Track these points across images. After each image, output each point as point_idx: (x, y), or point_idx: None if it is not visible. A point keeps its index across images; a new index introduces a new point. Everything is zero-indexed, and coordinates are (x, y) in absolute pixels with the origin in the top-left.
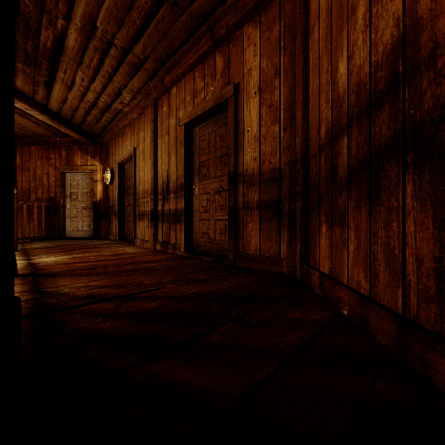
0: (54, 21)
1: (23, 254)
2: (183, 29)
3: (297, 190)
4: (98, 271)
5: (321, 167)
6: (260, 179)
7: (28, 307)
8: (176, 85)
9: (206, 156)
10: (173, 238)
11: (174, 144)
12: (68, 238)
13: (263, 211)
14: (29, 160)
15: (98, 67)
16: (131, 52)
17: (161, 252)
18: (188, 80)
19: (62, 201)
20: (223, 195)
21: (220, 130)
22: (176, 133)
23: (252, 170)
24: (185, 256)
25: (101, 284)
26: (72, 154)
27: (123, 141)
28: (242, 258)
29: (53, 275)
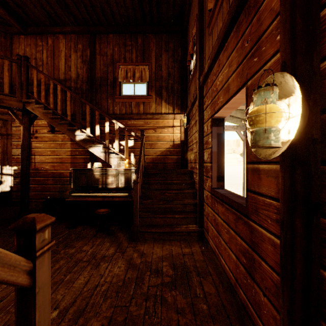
0: None
1: None
2: None
3: None
4: None
5: None
6: None
7: None
8: None
9: None
10: None
11: None
12: None
13: None
14: None
15: None
16: None
17: None
18: None
19: None
20: None
21: None
22: None
23: None
24: None
25: None
26: None
27: None
28: None
29: None
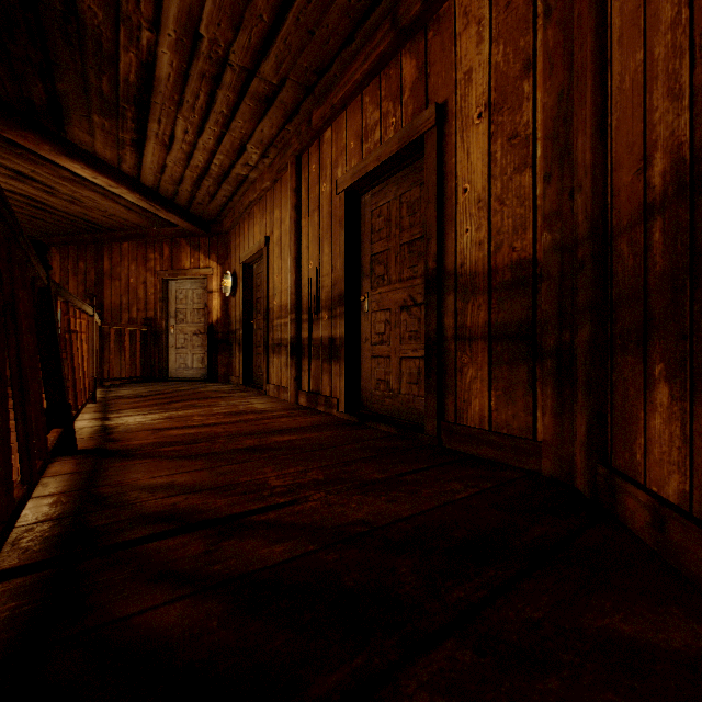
0: (136, 36)
1: (102, 408)
2: (342, 18)
3: (577, 303)
4: (198, 449)
5: (652, 251)
6: (490, 283)
7: (54, 537)
8: (331, 124)
9: (384, 244)
10: (326, 386)
11: (328, 227)
12: (172, 380)
13: (496, 345)
14: (120, 263)
15: (207, 107)
16: (257, 74)
17: (307, 409)
18: (351, 112)
19: (165, 324)
20: (415, 312)
21: (409, 194)
22: (331, 206)
23: (472, 264)
24: (346, 420)
25: (195, 481)
26: (178, 252)
27: (250, 227)
28: (452, 433)
29: (126, 455)
